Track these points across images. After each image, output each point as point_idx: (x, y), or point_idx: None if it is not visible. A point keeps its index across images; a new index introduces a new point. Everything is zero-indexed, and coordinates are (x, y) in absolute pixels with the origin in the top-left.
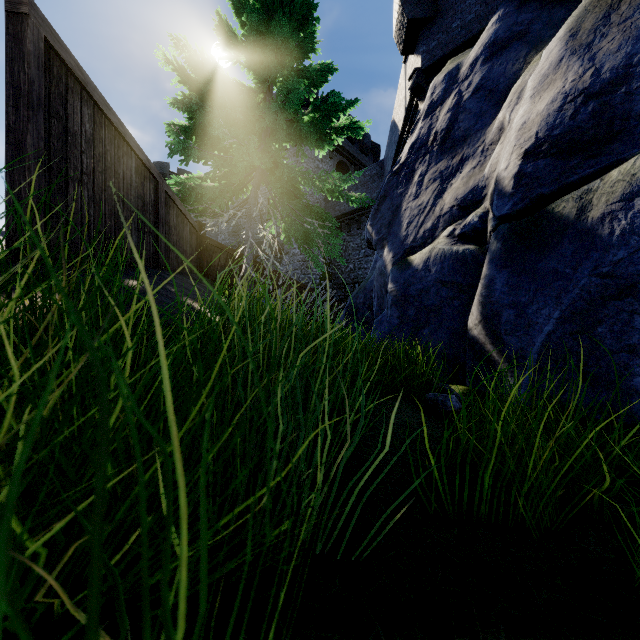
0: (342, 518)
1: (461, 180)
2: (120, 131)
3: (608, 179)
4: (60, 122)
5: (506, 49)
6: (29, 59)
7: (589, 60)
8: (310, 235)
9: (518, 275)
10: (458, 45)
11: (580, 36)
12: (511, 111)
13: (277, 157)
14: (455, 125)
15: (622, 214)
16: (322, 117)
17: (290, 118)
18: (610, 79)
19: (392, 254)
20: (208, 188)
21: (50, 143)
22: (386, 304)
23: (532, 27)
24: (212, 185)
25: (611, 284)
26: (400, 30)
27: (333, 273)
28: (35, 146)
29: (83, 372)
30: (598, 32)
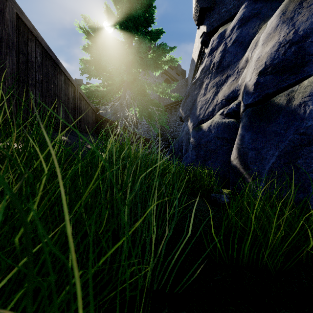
0: (169, 268)
1: (227, 86)
2: (56, 61)
3: (302, 85)
4: (24, 56)
5: (249, 21)
6: (7, 23)
7: (292, 25)
8: (151, 114)
9: (256, 134)
10: (224, 20)
11: (287, 14)
12: (252, 52)
13: (135, 76)
14: (223, 59)
15: (310, 102)
16: (157, 56)
17: (141, 56)
18: (303, 35)
19: (192, 123)
20: (101, 91)
21: (19, 66)
22: (189, 148)
23: (262, 10)
24: (103, 89)
25: (305, 138)
26: (196, 13)
27: (163, 133)
28: (10, 67)
29: (23, 186)
30: (296, 11)
